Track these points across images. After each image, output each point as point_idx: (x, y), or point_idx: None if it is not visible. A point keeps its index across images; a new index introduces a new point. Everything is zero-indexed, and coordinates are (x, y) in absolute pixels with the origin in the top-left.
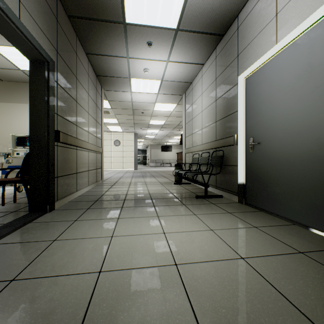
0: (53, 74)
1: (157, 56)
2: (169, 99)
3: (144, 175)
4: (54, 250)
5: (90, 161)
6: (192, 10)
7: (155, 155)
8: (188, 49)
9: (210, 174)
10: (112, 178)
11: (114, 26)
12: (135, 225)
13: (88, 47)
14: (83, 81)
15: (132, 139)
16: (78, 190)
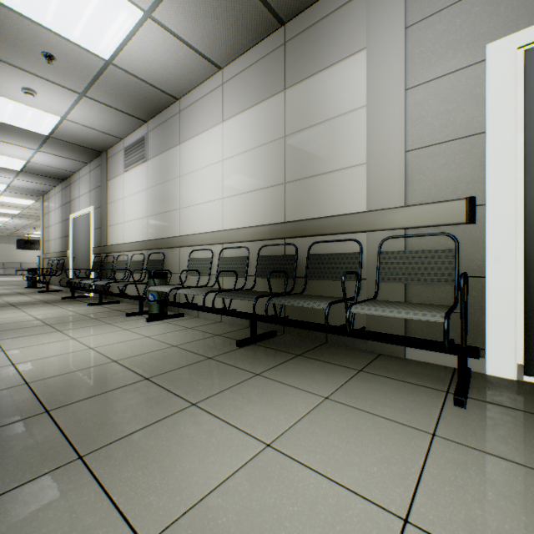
0: None
1: (2, 175)
2: (23, 196)
3: None
4: None
5: None
6: (32, 169)
7: (4, 255)
8: (36, 178)
9: (52, 275)
10: None
11: None
12: None
13: None
14: None
15: None
16: None
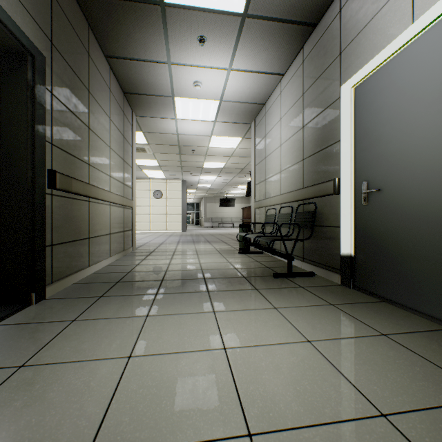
0: (44, 78)
1: (214, 61)
2: (231, 130)
3: (195, 240)
4: (10, 392)
5: (113, 220)
6: None
7: (212, 212)
8: (261, 49)
9: (296, 240)
10: (149, 244)
11: (146, 9)
12: (174, 331)
13: (109, 46)
14: (100, 98)
15: (180, 189)
16: (91, 264)
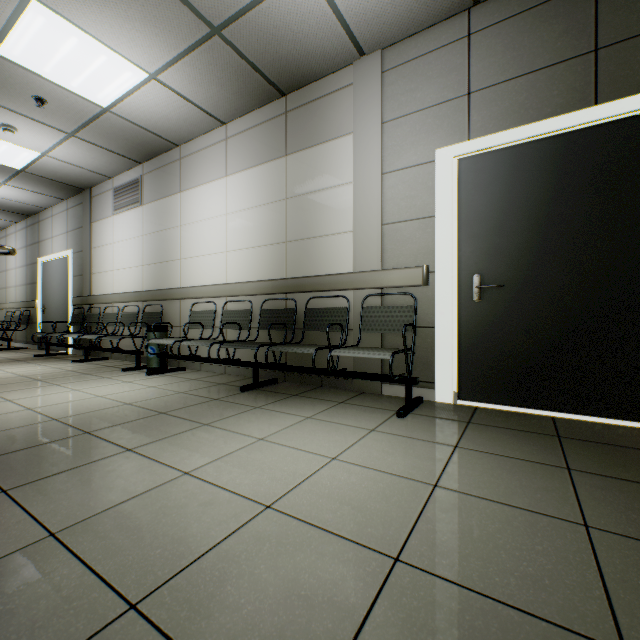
0: None
1: None
2: None
3: None
4: None
5: None
6: None
7: None
8: None
9: (15, 330)
10: None
11: None
12: None
13: None
14: None
15: None
16: None
